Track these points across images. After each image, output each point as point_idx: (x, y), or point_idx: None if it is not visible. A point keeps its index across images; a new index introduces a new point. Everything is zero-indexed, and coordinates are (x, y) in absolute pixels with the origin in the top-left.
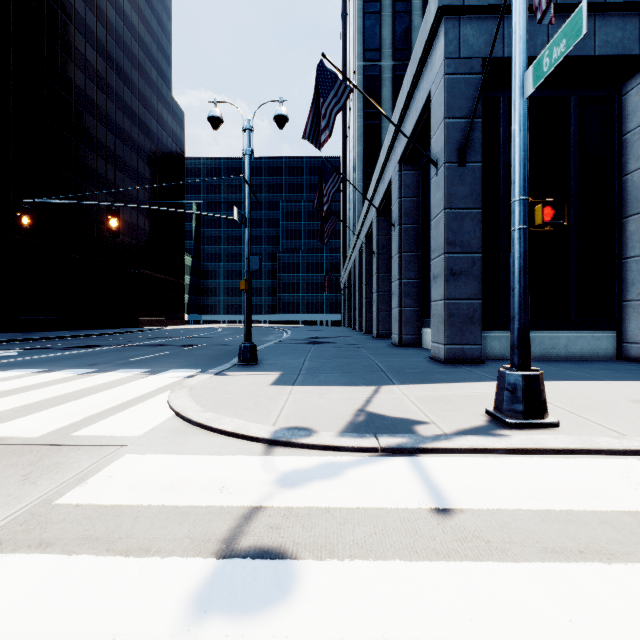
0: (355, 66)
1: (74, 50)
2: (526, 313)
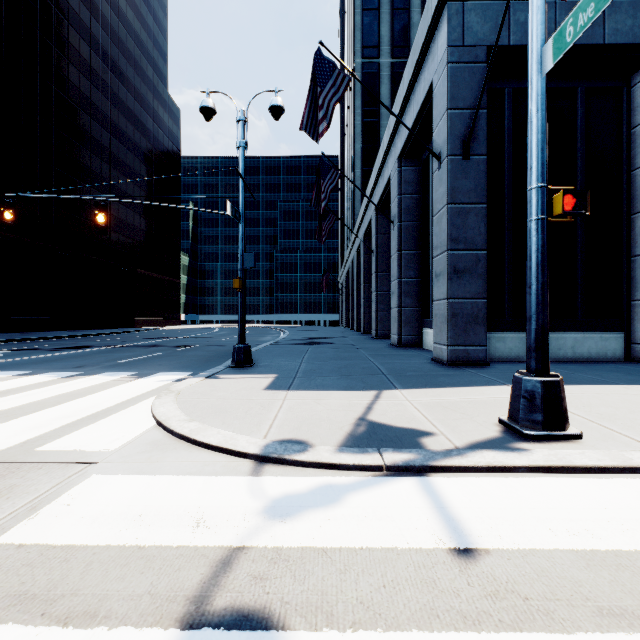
0: (353, 63)
1: (68, 46)
2: (545, 312)
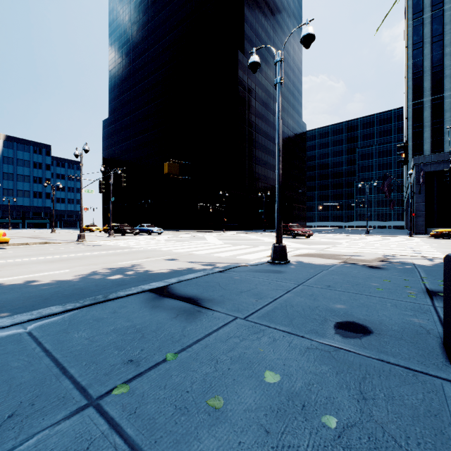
0: (407, 104)
1: None
2: (410, 225)
